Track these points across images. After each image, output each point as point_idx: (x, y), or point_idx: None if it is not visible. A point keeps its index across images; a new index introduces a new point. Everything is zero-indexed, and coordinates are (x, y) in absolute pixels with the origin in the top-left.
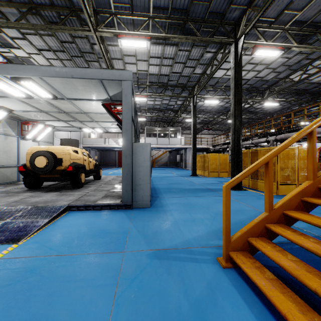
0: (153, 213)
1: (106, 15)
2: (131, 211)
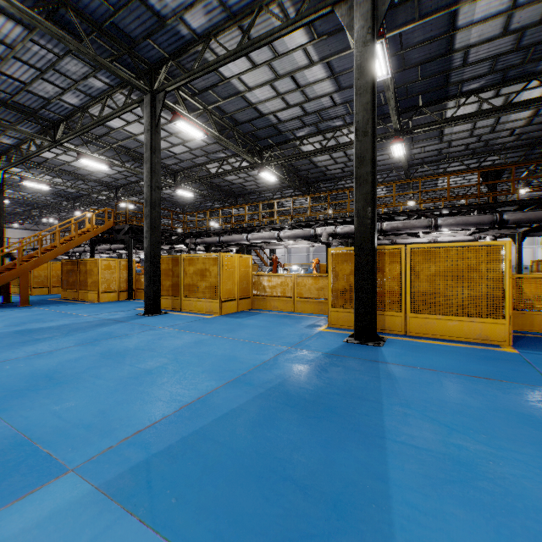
0: None
1: None
2: None
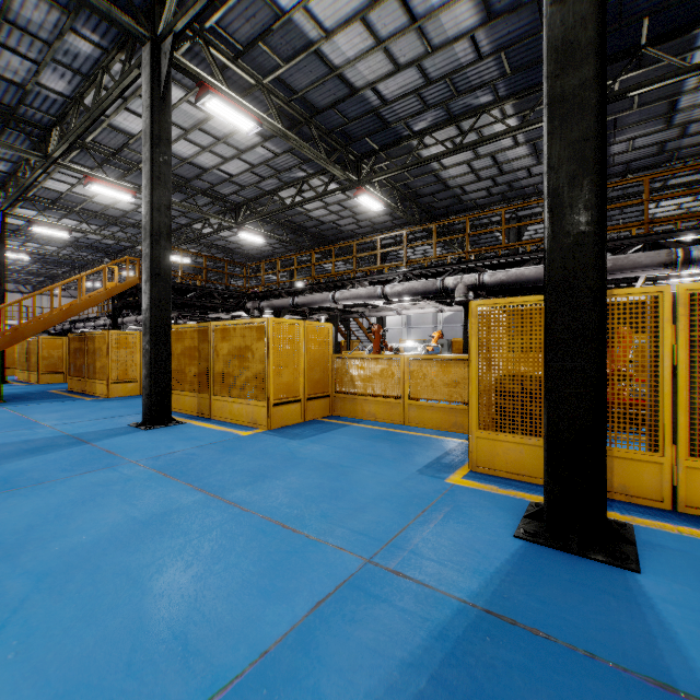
0: None
1: None
2: None
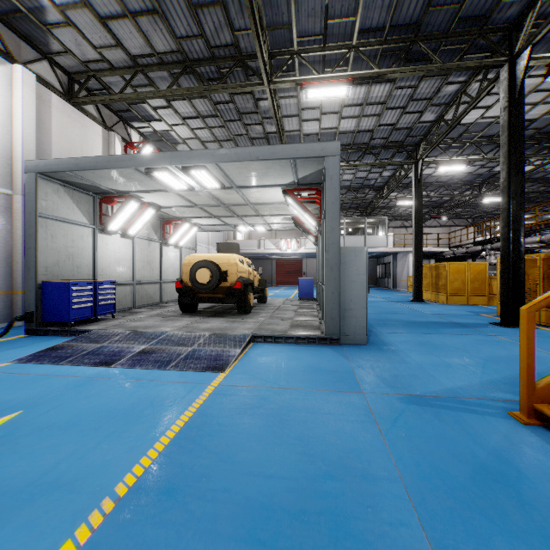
0: (376, 352)
1: (284, 56)
2: (340, 347)
